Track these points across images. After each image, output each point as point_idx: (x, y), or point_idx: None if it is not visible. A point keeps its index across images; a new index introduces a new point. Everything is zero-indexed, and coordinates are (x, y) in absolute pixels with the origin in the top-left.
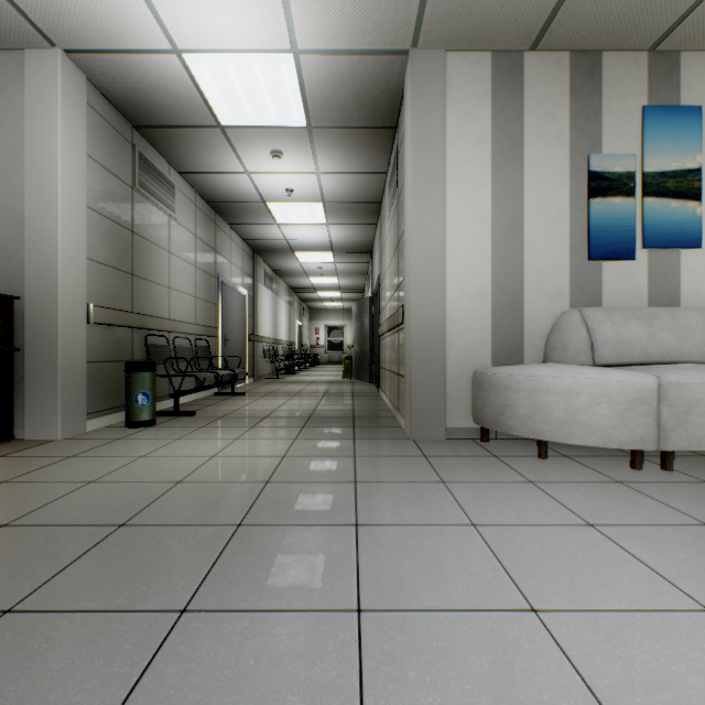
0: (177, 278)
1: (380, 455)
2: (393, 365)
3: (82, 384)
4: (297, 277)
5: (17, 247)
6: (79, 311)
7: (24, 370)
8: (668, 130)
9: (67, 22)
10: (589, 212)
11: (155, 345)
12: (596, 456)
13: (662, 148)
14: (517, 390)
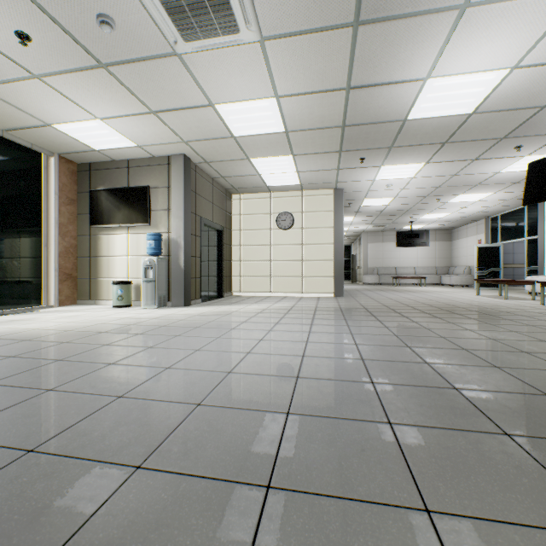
0: None
1: None
2: None
3: None
4: None
5: None
6: None
7: None
8: None
9: None
10: None
11: None
12: None
13: None
14: None
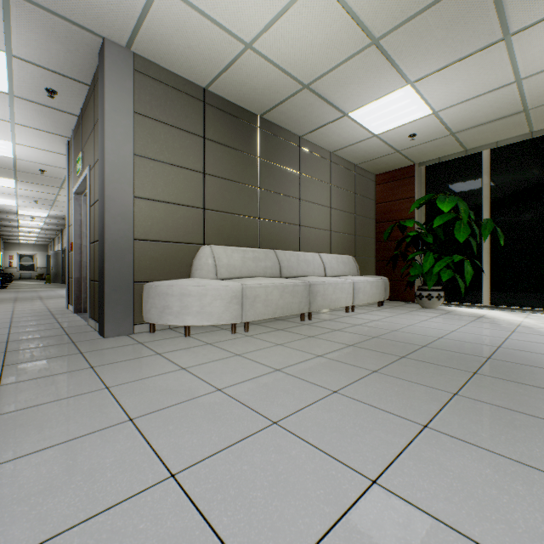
0: None
1: None
2: None
3: None
4: (12, 232)
5: None
6: None
7: None
8: None
9: None
10: None
11: None
12: None
13: None
14: None
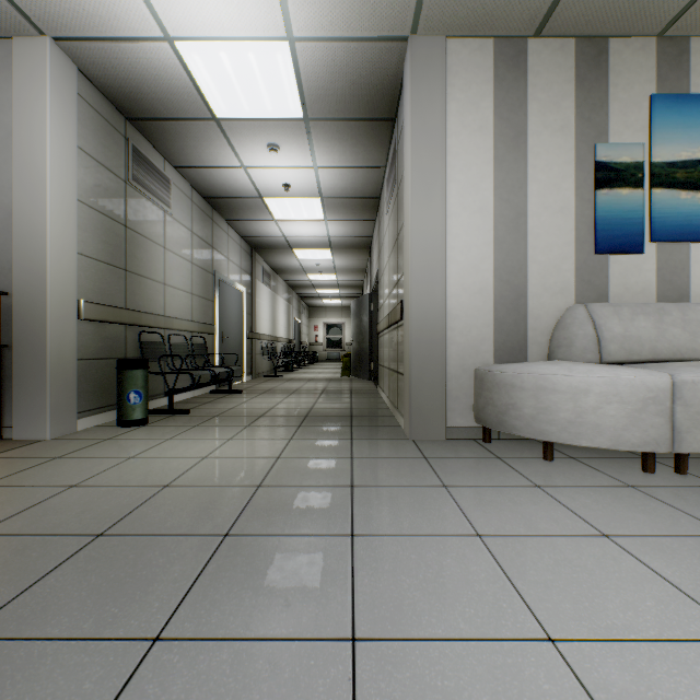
0: (173, 274)
1: (378, 456)
2: (392, 362)
3: (72, 383)
4: (296, 274)
5: (4, 241)
6: (69, 307)
7: (12, 368)
8: (677, 119)
9: (55, 8)
10: (596, 203)
11: (150, 342)
12: (604, 458)
13: (671, 137)
14: (521, 389)
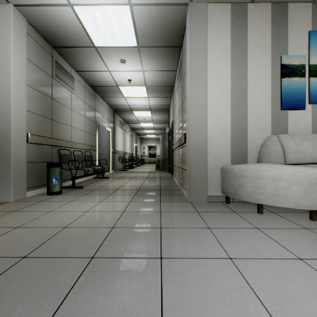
0: (75, 122)
1: (174, 211)
2: (180, 164)
3: (24, 173)
4: (134, 123)
5: None
6: (22, 136)
7: None
8: None
9: None
10: (281, 85)
11: (64, 154)
12: (288, 212)
13: None
14: (246, 177)
